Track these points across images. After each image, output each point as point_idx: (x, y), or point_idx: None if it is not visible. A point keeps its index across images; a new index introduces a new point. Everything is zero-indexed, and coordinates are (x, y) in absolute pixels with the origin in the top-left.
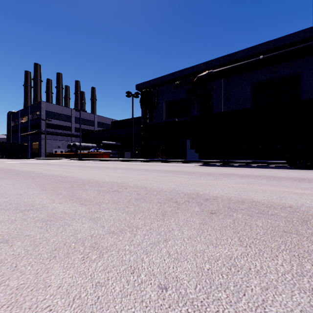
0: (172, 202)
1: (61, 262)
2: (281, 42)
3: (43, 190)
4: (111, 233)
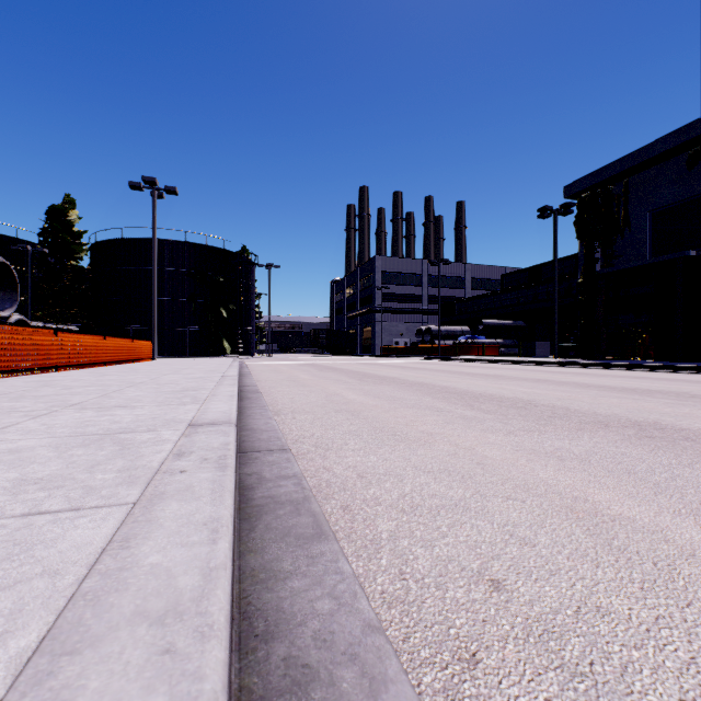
0: (600, 424)
1: (491, 434)
2: None
3: (435, 399)
4: (521, 430)
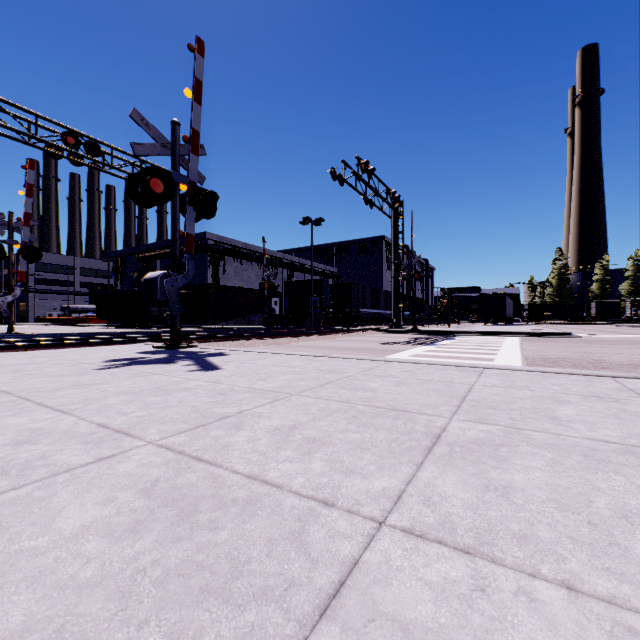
0: None
1: None
2: None
3: None
4: None
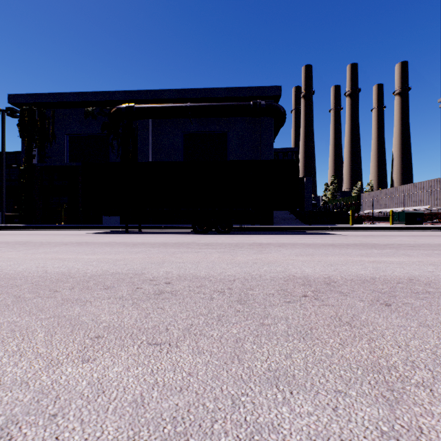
0: None
1: None
2: (208, 94)
3: None
4: None
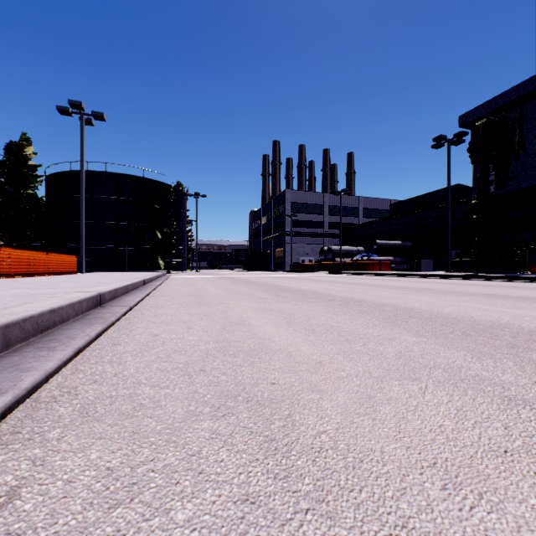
0: None
1: None
2: None
3: (419, 335)
4: None
